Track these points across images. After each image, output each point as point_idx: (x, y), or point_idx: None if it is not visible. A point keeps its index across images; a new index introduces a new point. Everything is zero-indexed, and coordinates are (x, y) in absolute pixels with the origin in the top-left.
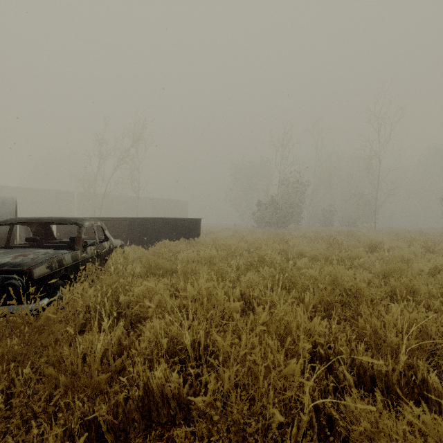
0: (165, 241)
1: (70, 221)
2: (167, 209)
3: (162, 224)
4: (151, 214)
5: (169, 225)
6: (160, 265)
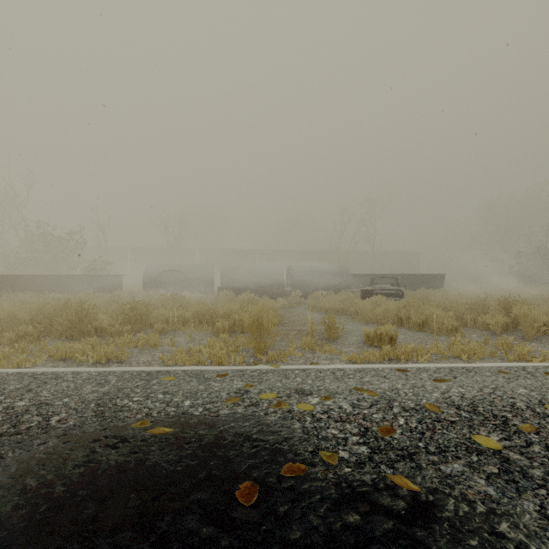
0: (423, 288)
1: (395, 277)
2: (395, 262)
3: (414, 278)
4: (377, 268)
5: (419, 279)
6: (430, 296)
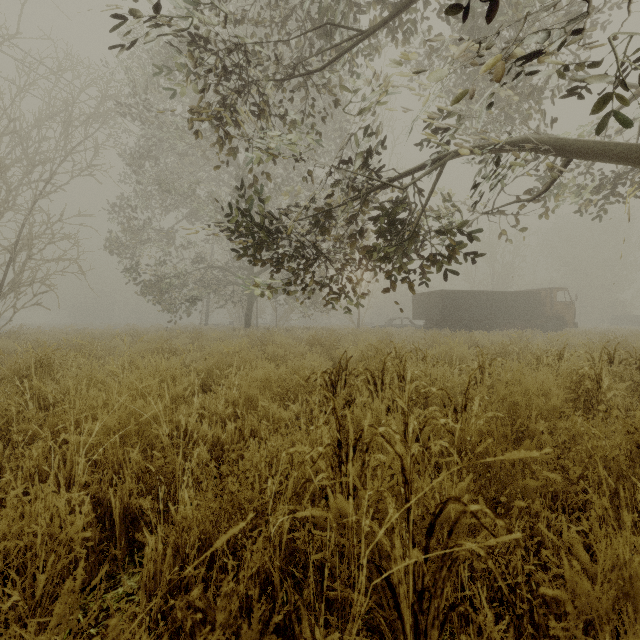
0: None
1: None
2: None
3: None
4: None
5: None
6: None
